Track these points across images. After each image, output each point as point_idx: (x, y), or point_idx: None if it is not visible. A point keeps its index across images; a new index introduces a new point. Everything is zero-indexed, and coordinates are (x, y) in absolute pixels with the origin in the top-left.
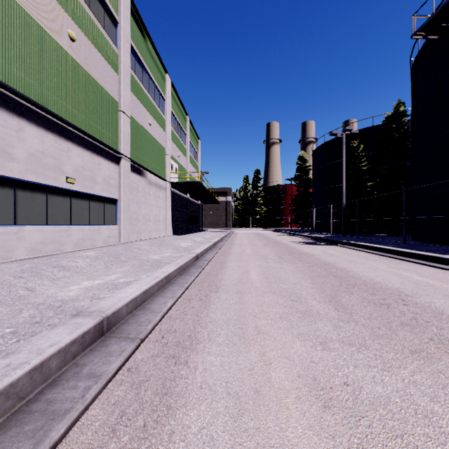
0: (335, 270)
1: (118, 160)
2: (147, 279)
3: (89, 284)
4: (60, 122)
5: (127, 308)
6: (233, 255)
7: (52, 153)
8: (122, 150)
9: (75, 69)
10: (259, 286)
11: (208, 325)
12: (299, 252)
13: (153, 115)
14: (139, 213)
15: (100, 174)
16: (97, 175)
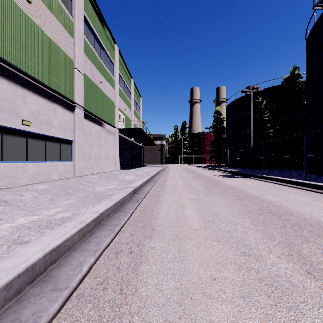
0: (266, 204)
1: (73, 108)
2: (68, 226)
3: (23, 221)
4: (16, 71)
5: (6, 291)
6: (168, 187)
7: (7, 98)
8: (76, 100)
9: (31, 27)
10: (197, 228)
11: (134, 321)
12: (223, 184)
13: (104, 75)
14: (92, 152)
15: (56, 119)
16: (53, 119)
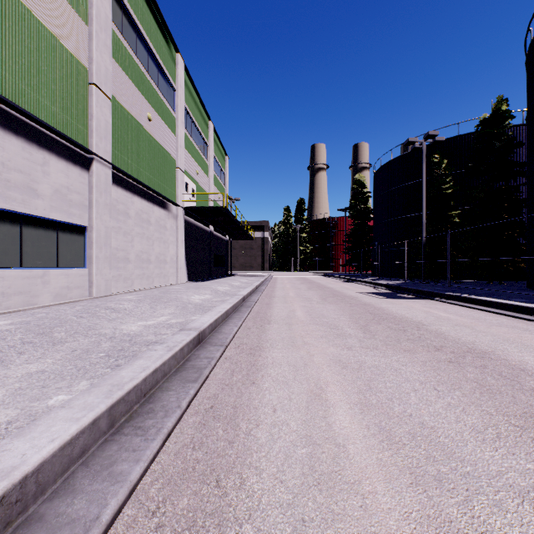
0: None
1: (88, 163)
2: None
3: None
4: None
5: None
6: (276, 323)
7: None
8: (94, 147)
9: None
10: (402, 532)
11: None
12: (389, 315)
13: (156, 107)
14: (130, 250)
15: (47, 181)
16: (40, 181)
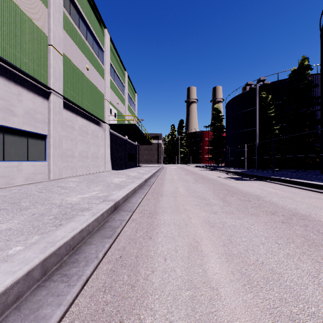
0: None
1: (48, 95)
2: None
3: None
4: None
5: None
6: (166, 196)
7: None
8: (51, 85)
9: None
10: None
11: None
12: (238, 191)
13: (92, 61)
14: (75, 150)
15: (20, 105)
16: (16, 106)
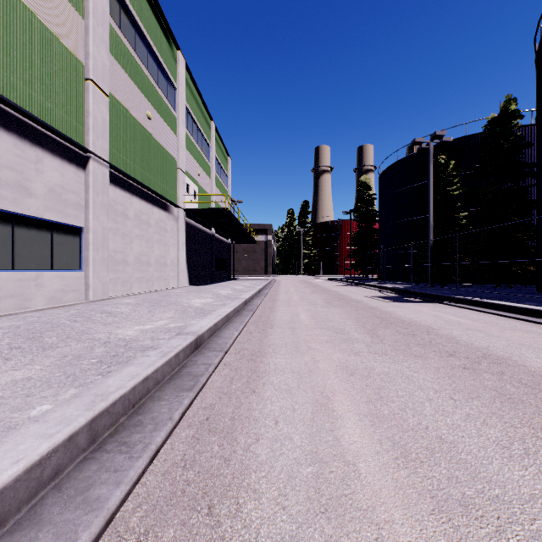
0: None
1: (84, 161)
2: None
3: None
4: None
5: None
6: (279, 327)
7: None
8: (90, 145)
9: None
10: None
11: None
12: (396, 319)
13: (156, 105)
14: (129, 252)
15: (41, 179)
16: (33, 180)
